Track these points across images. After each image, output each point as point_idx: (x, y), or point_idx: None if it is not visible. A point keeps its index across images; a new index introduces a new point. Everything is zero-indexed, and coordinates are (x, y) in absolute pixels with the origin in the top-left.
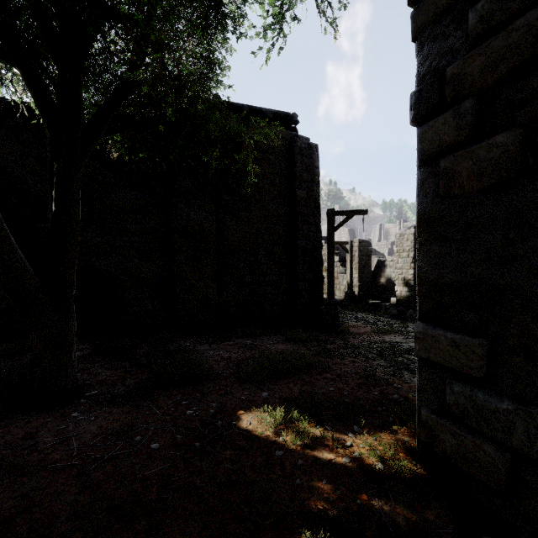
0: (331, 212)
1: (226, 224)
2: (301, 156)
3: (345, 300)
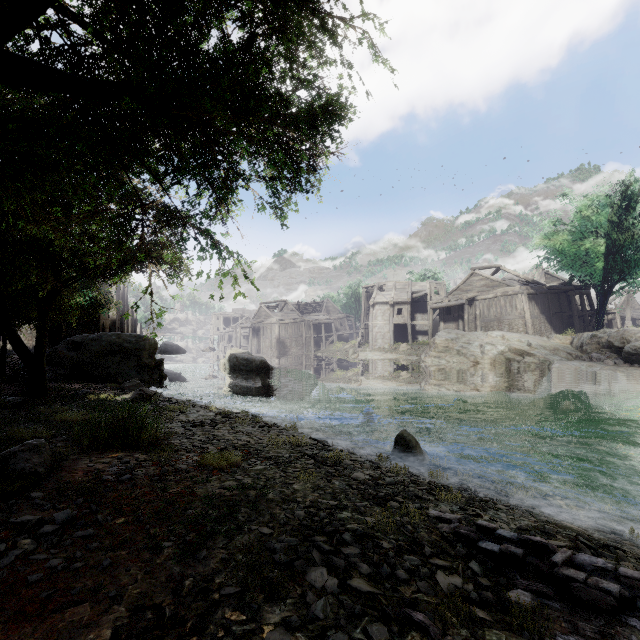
0: None
1: None
2: None
3: None
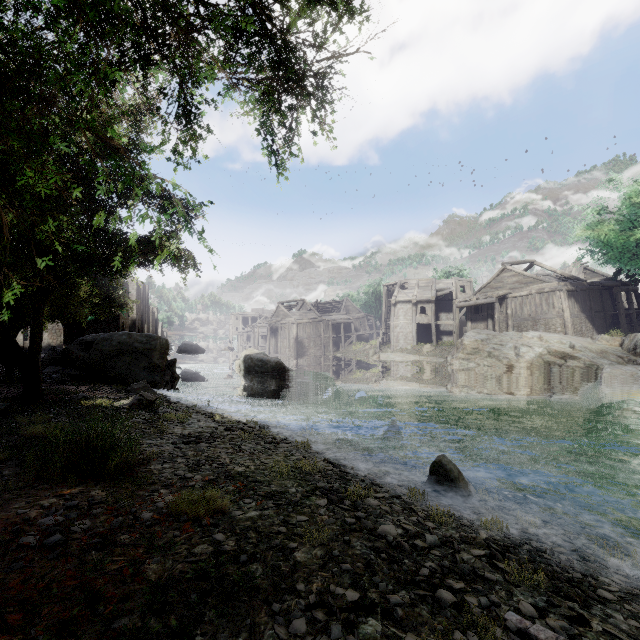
0: None
1: None
2: None
3: None
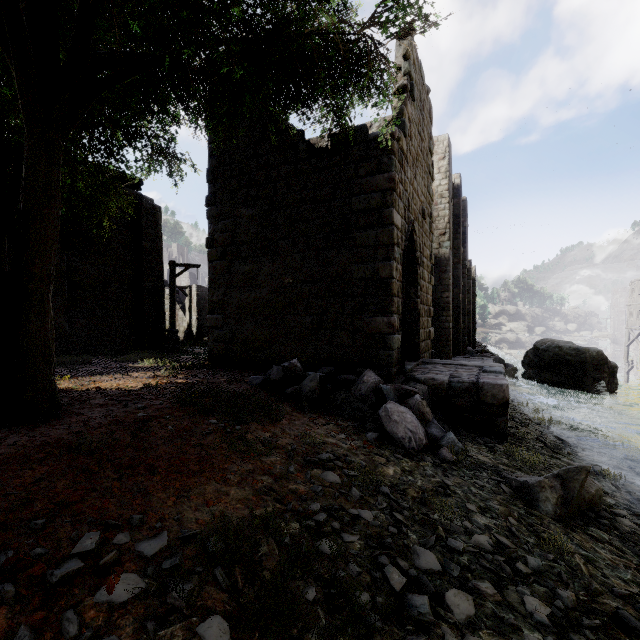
0: (173, 263)
1: (75, 264)
2: (146, 214)
3: (185, 339)
